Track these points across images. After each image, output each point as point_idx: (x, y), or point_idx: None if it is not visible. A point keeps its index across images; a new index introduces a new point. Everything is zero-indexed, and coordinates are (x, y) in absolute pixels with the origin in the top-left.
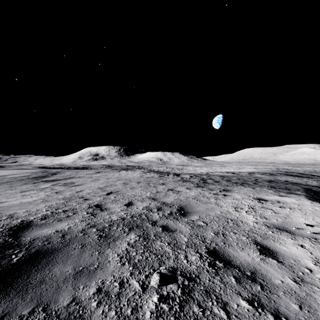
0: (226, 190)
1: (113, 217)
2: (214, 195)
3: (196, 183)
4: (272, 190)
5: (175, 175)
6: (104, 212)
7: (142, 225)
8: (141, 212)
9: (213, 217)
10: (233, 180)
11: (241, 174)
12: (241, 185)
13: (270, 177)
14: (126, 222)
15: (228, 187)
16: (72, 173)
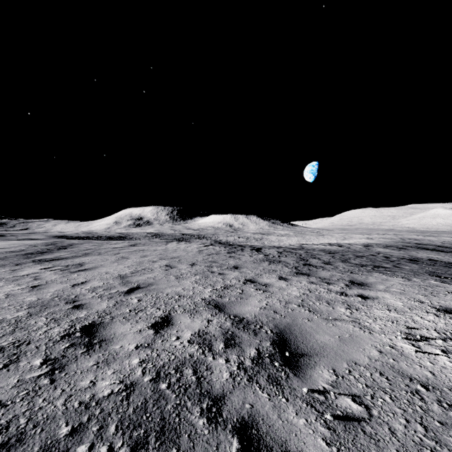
0: (357, 284)
1: (102, 384)
2: (340, 296)
3: (293, 266)
4: (451, 284)
5: (253, 249)
6: (91, 355)
7: (179, 424)
8: (185, 356)
9: (372, 374)
10: (352, 259)
11: (353, 248)
12: (377, 271)
13: (401, 253)
14: (131, 409)
15: (356, 275)
16: (91, 247)
